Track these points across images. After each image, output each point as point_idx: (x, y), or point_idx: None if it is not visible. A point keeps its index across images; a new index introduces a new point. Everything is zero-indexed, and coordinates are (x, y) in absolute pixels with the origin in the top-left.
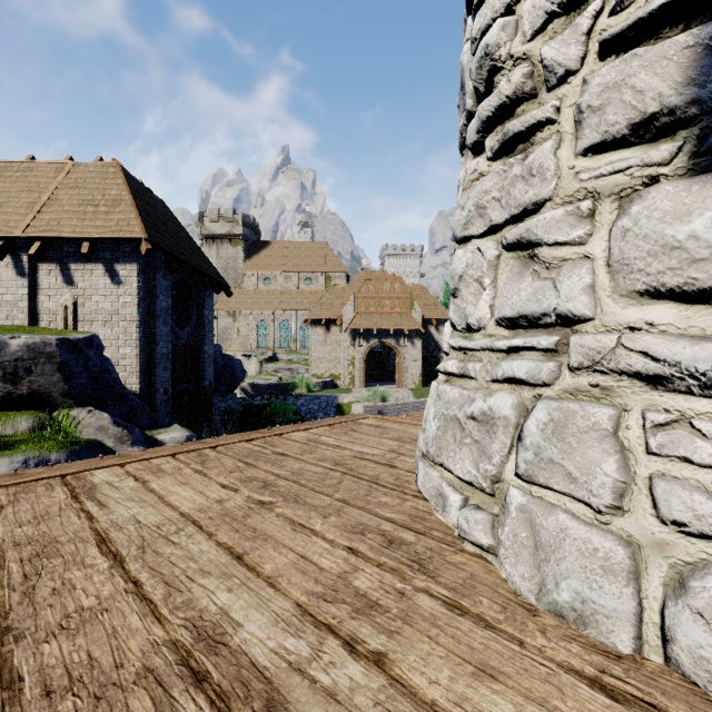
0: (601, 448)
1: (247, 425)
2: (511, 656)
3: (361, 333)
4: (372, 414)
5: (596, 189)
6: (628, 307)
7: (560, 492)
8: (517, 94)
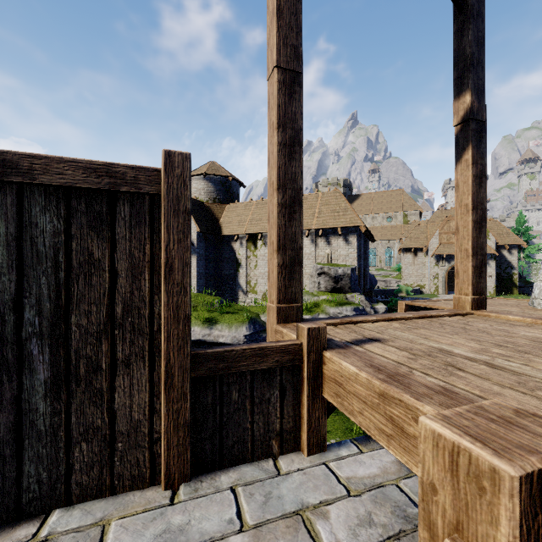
0: None
1: None
2: None
3: (444, 257)
4: None
5: None
6: None
7: None
8: None
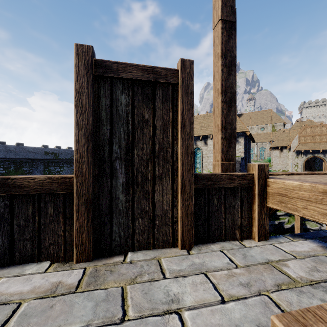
0: None
1: None
2: None
3: (302, 152)
4: None
5: None
6: None
7: None
8: None
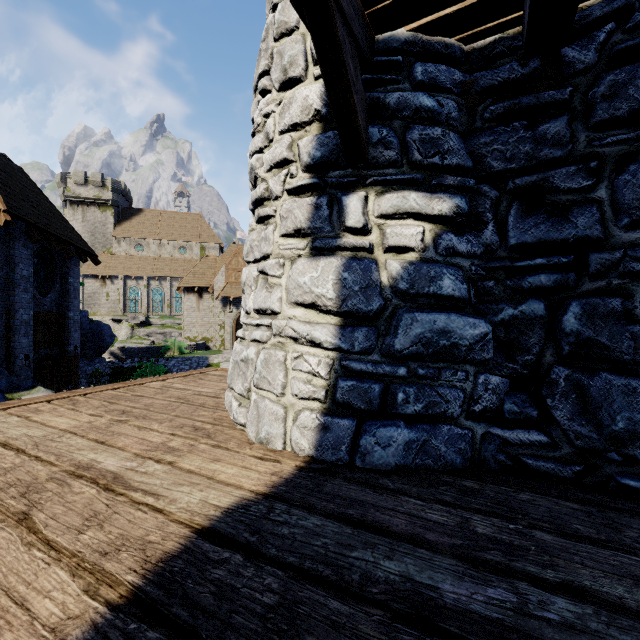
0: (279, 369)
1: None
2: (231, 456)
3: (231, 300)
4: None
5: (284, 255)
6: (290, 309)
7: (267, 390)
8: (262, 196)
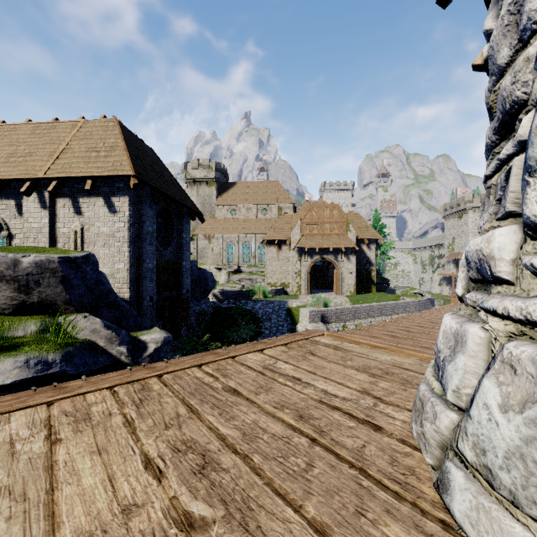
0: None
1: (216, 324)
2: None
3: (306, 250)
4: (316, 317)
5: None
6: None
7: None
8: None
